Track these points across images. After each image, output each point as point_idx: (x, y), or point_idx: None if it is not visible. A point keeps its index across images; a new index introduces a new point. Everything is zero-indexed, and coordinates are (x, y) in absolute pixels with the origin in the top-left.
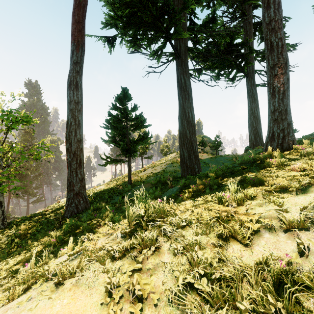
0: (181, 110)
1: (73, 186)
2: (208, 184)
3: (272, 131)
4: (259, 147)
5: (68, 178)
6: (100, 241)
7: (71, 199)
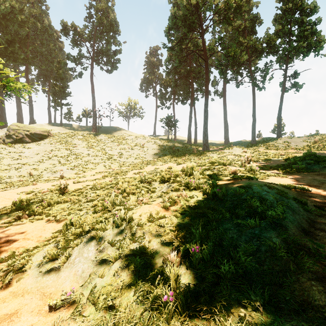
0: (1, 109)
1: None
2: None
3: (30, 121)
4: None
5: None
6: None
7: None
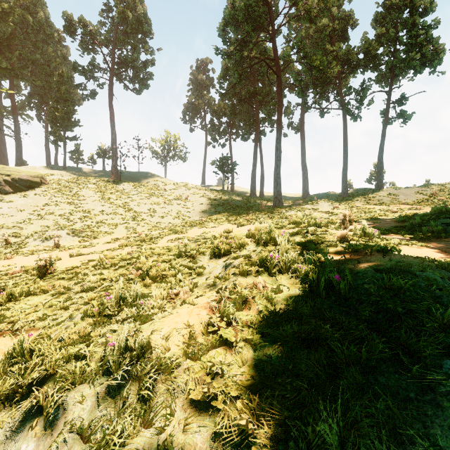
0: None
1: None
2: None
3: (17, 162)
4: None
5: None
6: None
7: None
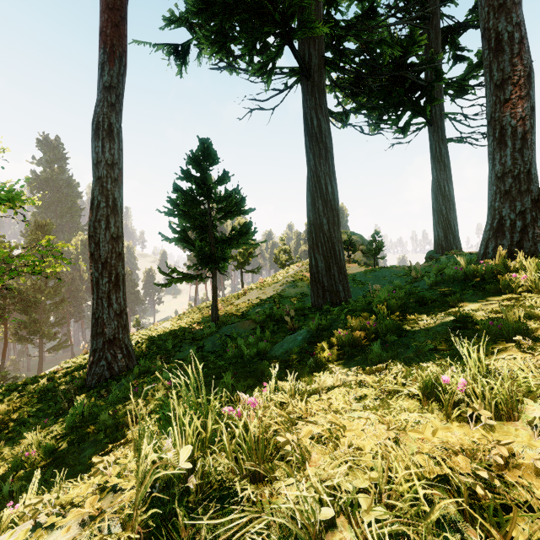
0: (312, 180)
1: (102, 326)
2: (373, 329)
3: (498, 216)
4: (454, 253)
5: (93, 310)
6: None
7: (98, 351)
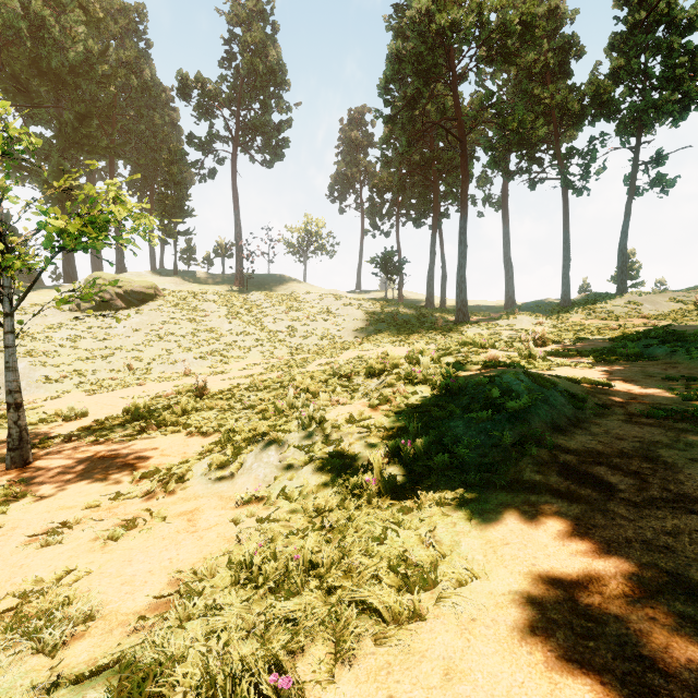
0: None
1: None
2: None
3: (118, 267)
4: None
5: None
6: None
7: None
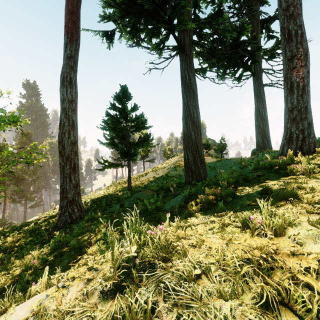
0: (185, 110)
1: (66, 193)
2: (219, 194)
3: (289, 132)
4: (267, 150)
5: (61, 184)
6: (71, 293)
7: (64, 207)
